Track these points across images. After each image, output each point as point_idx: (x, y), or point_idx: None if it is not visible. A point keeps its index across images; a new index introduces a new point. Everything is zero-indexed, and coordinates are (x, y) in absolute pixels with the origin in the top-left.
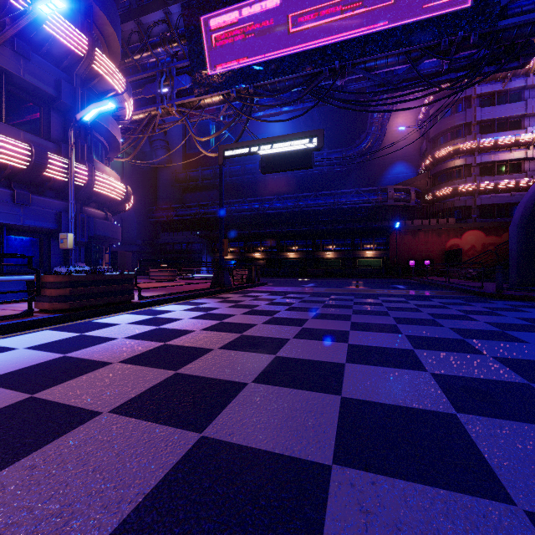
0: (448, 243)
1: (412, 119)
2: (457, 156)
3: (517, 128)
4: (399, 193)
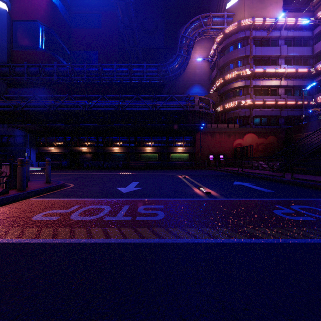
0: (235, 142)
1: (205, 56)
2: (239, 80)
3: (274, 65)
4: (201, 102)
